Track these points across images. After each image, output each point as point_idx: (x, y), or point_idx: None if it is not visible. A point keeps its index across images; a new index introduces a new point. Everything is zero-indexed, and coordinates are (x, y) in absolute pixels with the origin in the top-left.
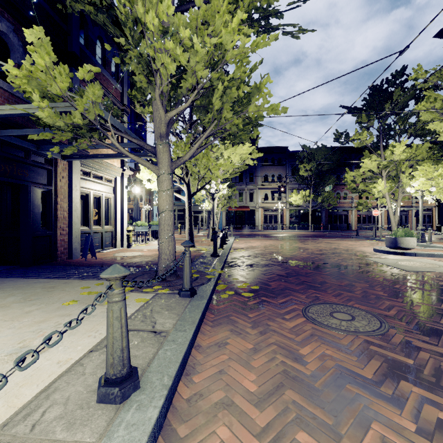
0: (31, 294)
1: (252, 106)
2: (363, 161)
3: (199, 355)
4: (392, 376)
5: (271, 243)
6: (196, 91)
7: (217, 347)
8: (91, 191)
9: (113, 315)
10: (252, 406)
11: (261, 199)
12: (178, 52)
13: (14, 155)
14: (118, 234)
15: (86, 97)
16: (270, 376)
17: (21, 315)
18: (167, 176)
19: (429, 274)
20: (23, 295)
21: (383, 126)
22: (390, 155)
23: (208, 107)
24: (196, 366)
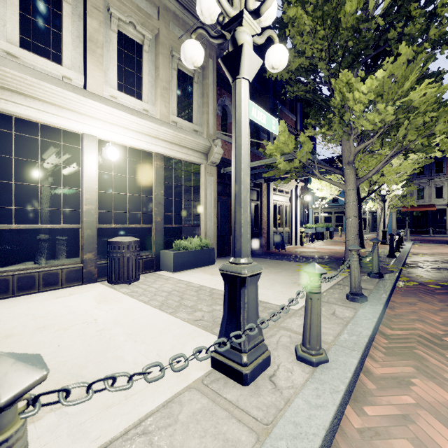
0: (271, 265)
1: (439, 126)
2: None
3: (395, 304)
4: None
5: None
6: (383, 129)
7: (408, 304)
8: (277, 202)
9: (354, 266)
10: (438, 324)
11: None
12: (376, 120)
13: None
14: (293, 235)
15: (303, 150)
16: None
17: (278, 272)
18: (353, 191)
19: None
20: (267, 264)
21: None
22: None
23: (389, 131)
24: (394, 307)
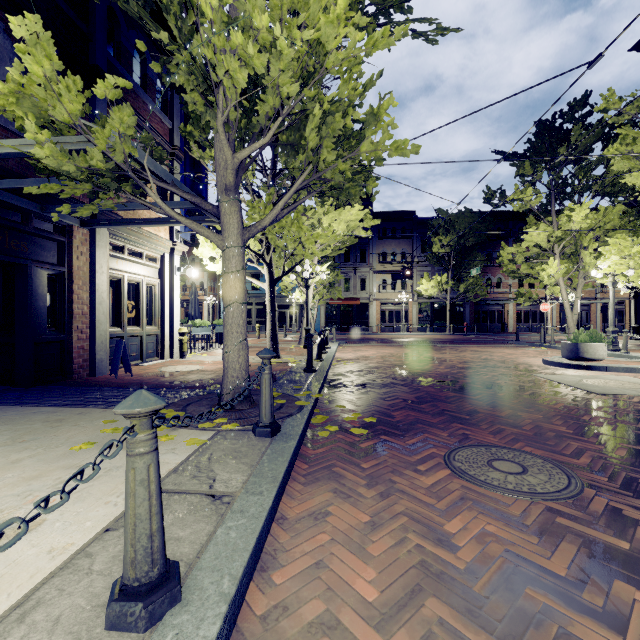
0: (25, 432)
1: (366, 144)
2: (525, 232)
3: (282, 534)
4: (598, 571)
5: (392, 352)
6: (281, 117)
7: (312, 519)
8: (124, 274)
9: (135, 477)
10: (372, 630)
11: (376, 288)
12: (250, 50)
13: (6, 219)
14: (165, 339)
15: (110, 127)
16: (399, 572)
17: (3, 466)
18: (236, 251)
19: (631, 399)
20: (12, 433)
21: (555, 180)
22: (566, 222)
23: (298, 146)
24: (278, 554)
